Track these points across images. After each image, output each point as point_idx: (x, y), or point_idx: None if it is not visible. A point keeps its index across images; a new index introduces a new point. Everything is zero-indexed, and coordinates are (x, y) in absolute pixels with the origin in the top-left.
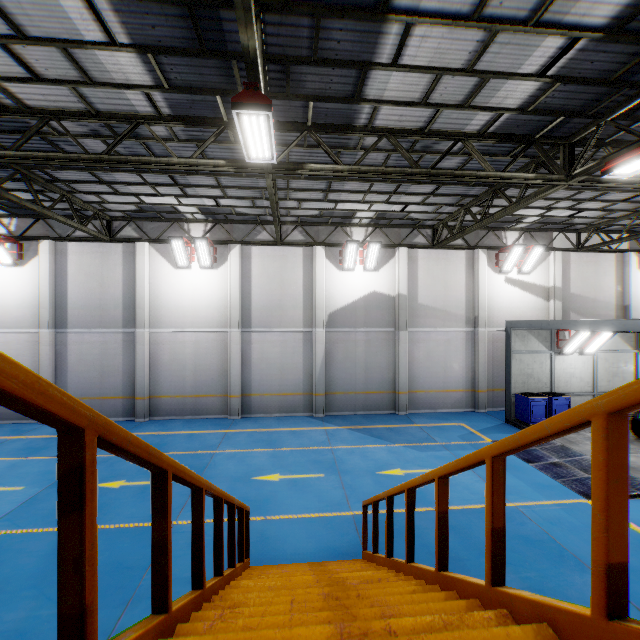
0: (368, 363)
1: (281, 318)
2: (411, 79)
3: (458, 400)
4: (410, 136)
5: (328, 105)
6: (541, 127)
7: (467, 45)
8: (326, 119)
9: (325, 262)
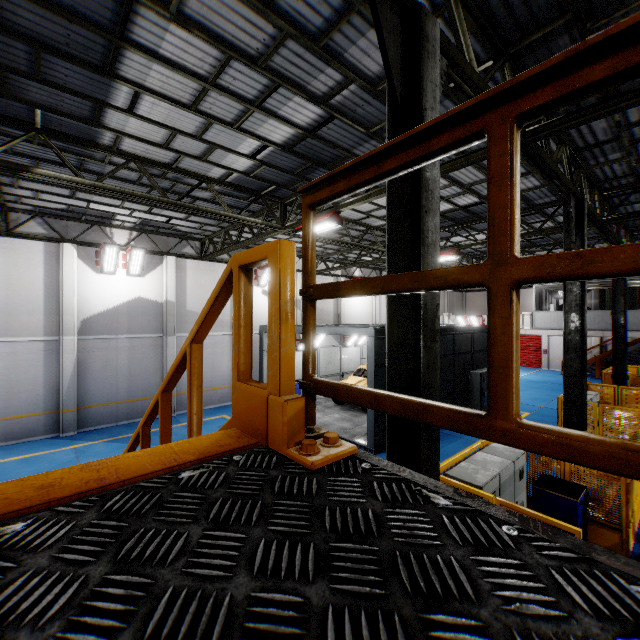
0: (133, 370)
1: (9, 325)
2: (150, 127)
3: (224, 395)
4: (159, 167)
5: (62, 118)
6: (264, 188)
7: (193, 121)
8: (62, 128)
9: (77, 262)
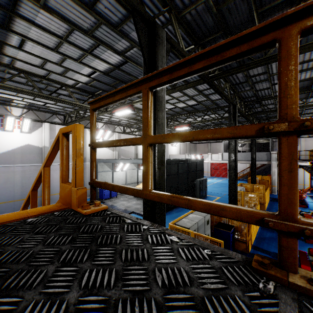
0: (24, 183)
1: None
2: (32, 57)
3: None
4: (38, 77)
5: None
6: (96, 91)
7: (56, 56)
8: None
9: None
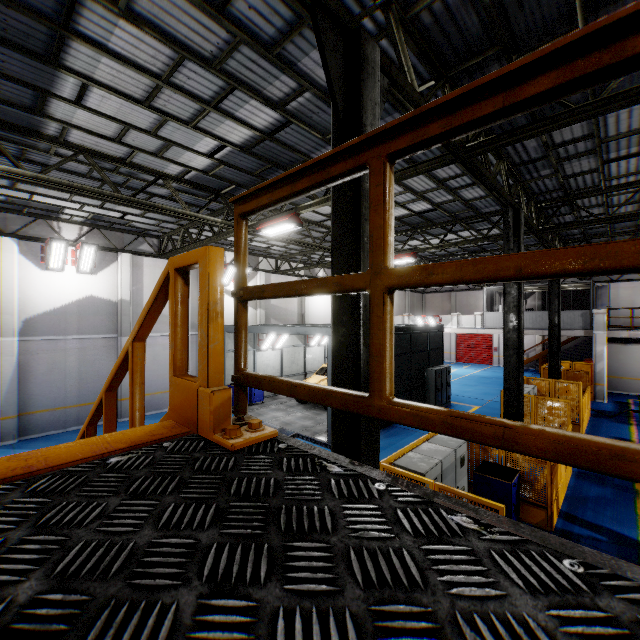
0: (83, 373)
1: None
2: (100, 119)
3: None
4: (111, 161)
5: (0, 104)
6: (224, 187)
7: (146, 117)
8: None
9: (19, 258)
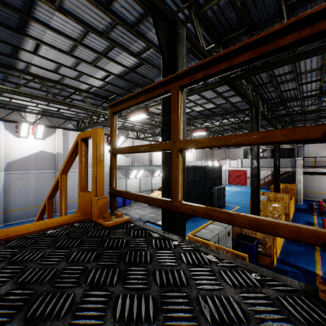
0: (38, 190)
1: None
2: (46, 61)
3: None
4: (52, 82)
5: None
6: (110, 95)
7: (70, 60)
8: None
9: (4, 131)
